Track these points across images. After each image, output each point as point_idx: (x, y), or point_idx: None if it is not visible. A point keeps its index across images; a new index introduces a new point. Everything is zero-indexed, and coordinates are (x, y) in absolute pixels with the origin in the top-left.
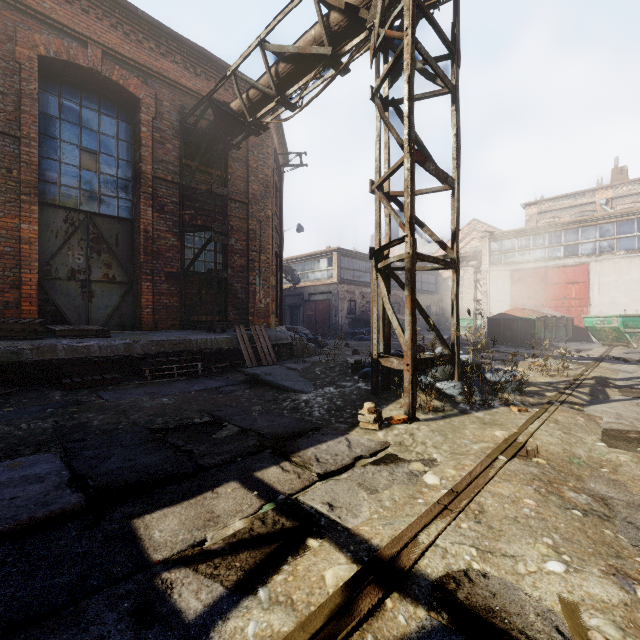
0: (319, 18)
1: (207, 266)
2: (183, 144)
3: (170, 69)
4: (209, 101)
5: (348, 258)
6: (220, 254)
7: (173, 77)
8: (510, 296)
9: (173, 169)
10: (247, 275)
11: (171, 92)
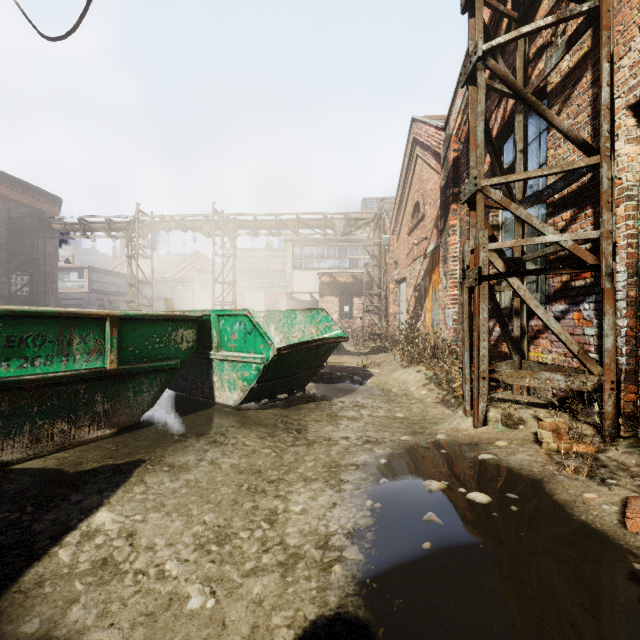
0: (107, 225)
1: (21, 291)
2: (10, 228)
3: (4, 191)
4: (38, 219)
5: (98, 273)
6: (28, 284)
7: (6, 195)
8: (210, 307)
9: (4, 241)
10: (45, 296)
11: (3, 201)
